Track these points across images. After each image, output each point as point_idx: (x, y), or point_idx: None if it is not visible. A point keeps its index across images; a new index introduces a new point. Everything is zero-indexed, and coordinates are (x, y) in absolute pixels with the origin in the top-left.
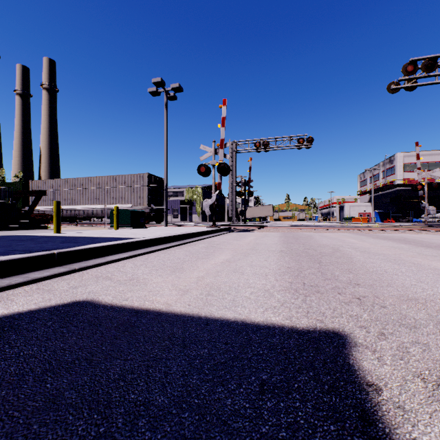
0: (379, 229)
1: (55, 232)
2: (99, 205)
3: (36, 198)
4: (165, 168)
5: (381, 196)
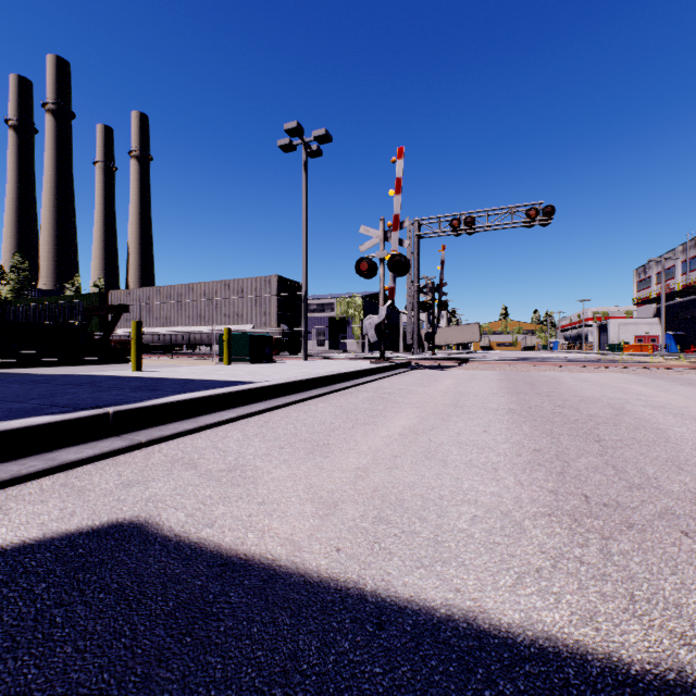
0: (687, 366)
1: (134, 370)
2: (204, 327)
3: (114, 316)
4: (303, 267)
5: (678, 306)
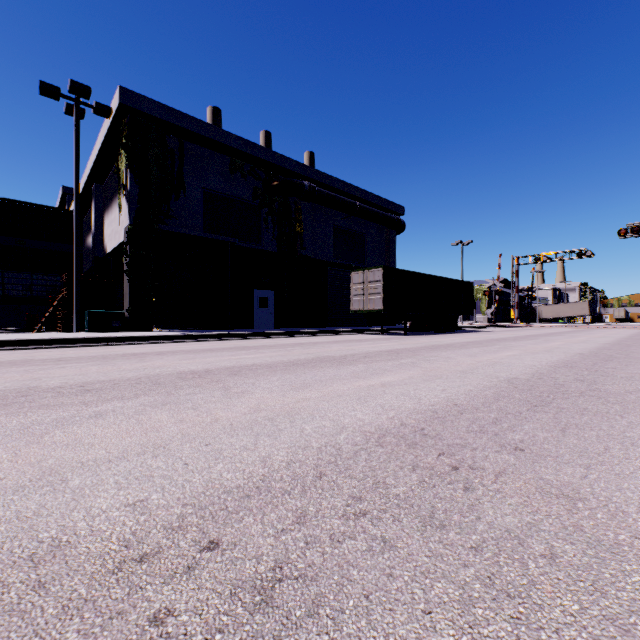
0: (616, 326)
1: None
2: None
3: None
4: None
5: None
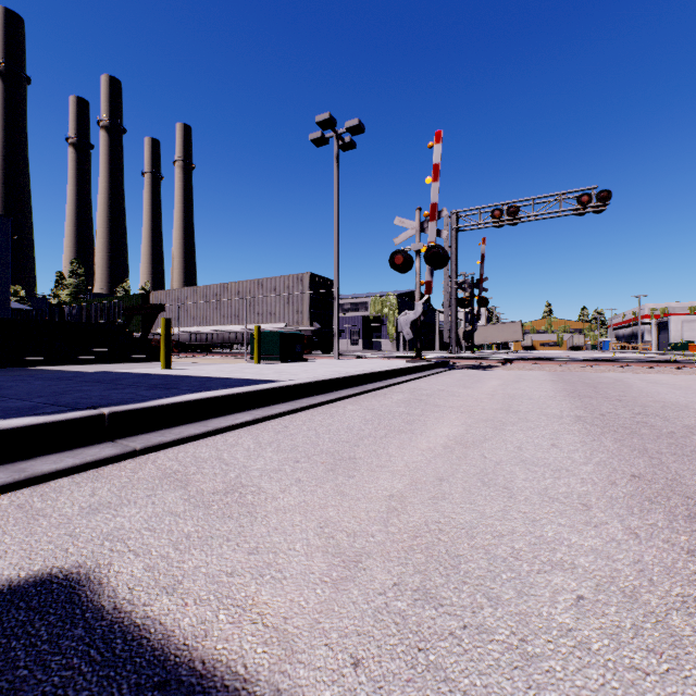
0: None
1: (163, 368)
2: (238, 326)
3: (151, 316)
4: (336, 263)
5: None
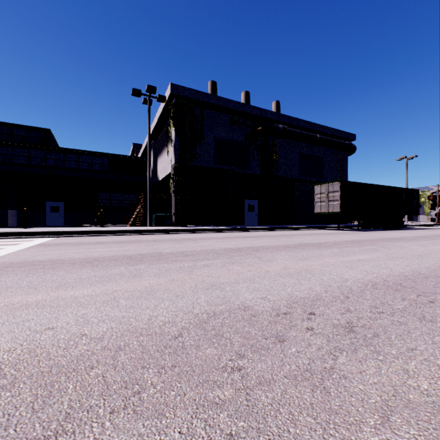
0: None
1: None
2: None
3: None
4: None
5: None
